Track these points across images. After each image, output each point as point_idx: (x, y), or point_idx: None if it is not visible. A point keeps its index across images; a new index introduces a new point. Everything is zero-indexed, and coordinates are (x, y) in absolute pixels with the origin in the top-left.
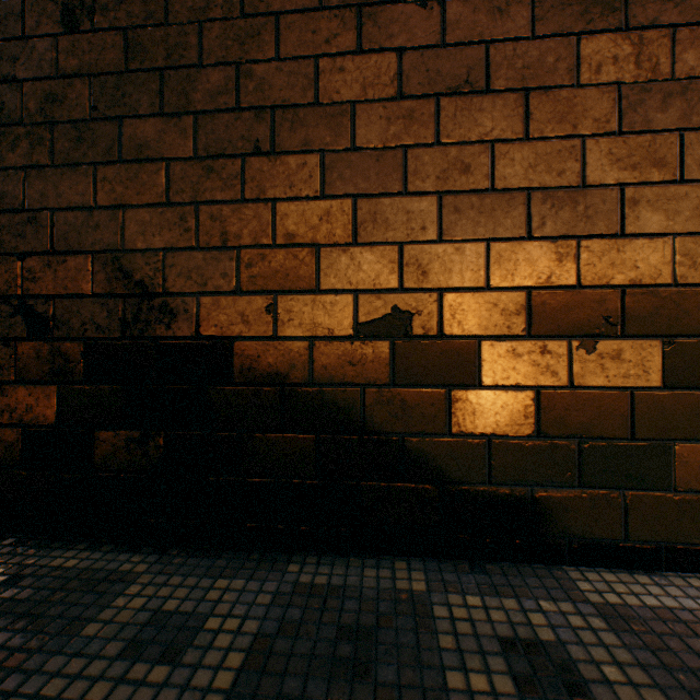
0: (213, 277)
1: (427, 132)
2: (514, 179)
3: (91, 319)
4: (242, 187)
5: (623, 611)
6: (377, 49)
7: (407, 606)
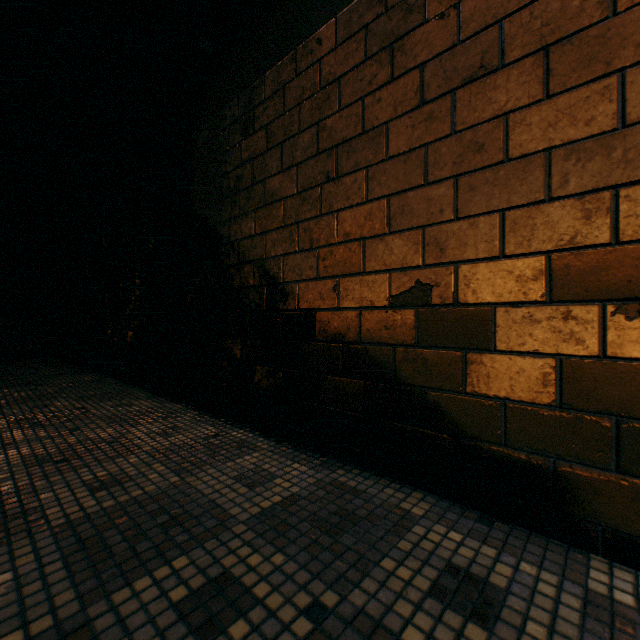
0: (305, 269)
1: (444, 126)
2: (531, 144)
3: (253, 300)
4: (320, 207)
5: (623, 611)
6: (404, 72)
7: (396, 517)
